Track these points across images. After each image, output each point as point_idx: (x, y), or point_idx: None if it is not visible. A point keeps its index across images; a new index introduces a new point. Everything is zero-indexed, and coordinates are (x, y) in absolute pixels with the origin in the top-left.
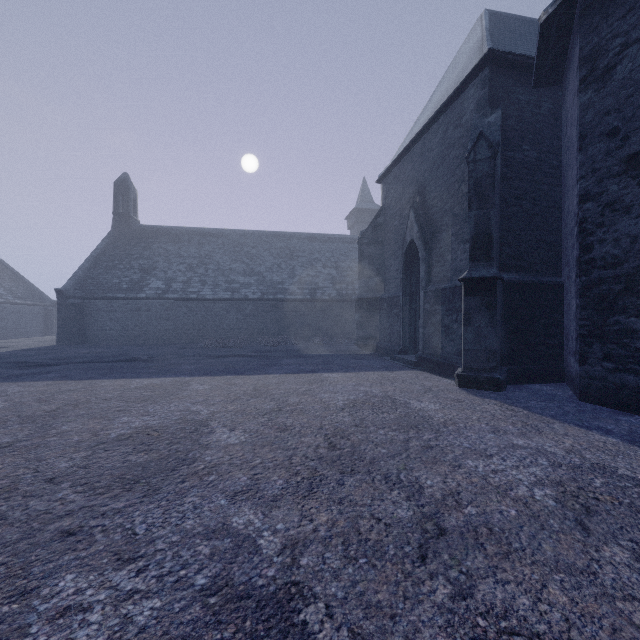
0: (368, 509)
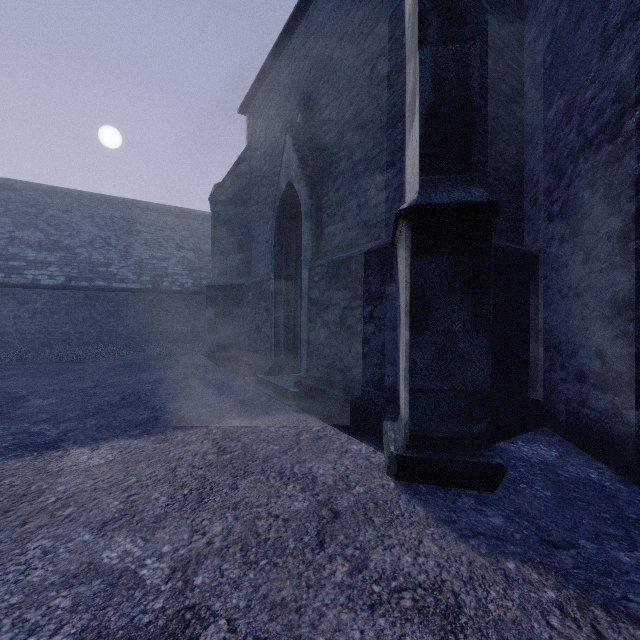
0: None
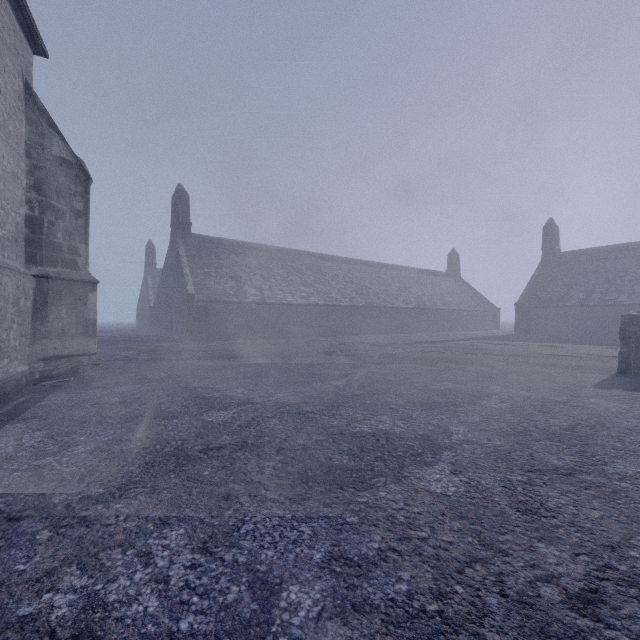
0: None
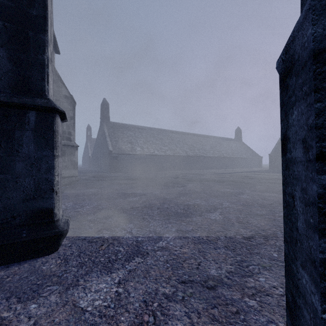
0: None
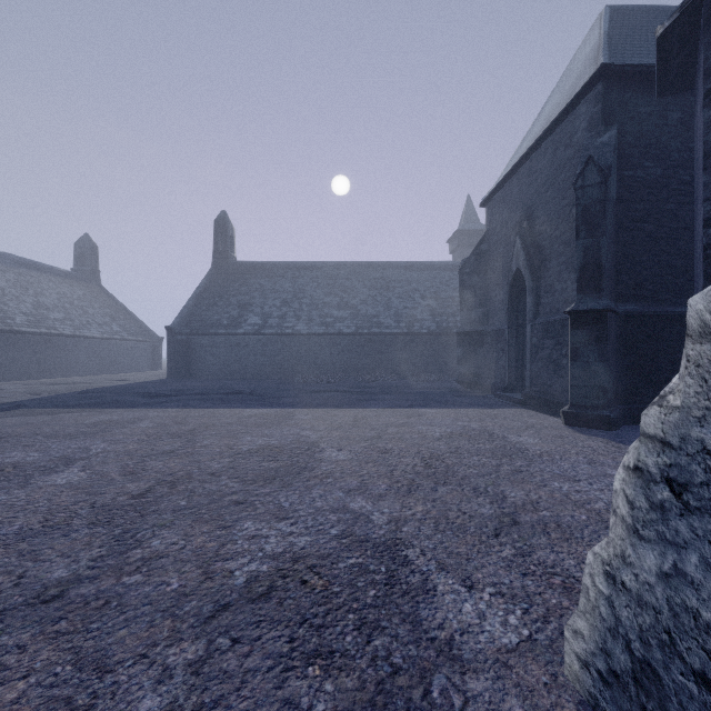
0: (456, 506)
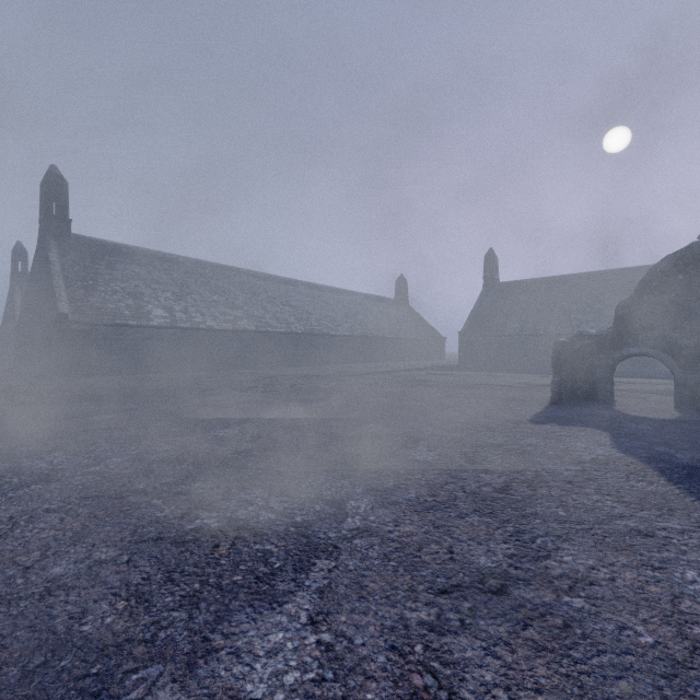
0: None
